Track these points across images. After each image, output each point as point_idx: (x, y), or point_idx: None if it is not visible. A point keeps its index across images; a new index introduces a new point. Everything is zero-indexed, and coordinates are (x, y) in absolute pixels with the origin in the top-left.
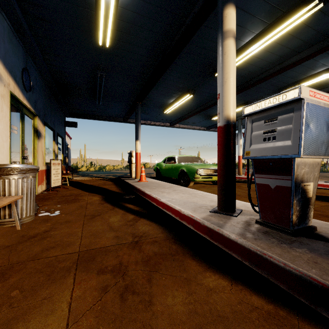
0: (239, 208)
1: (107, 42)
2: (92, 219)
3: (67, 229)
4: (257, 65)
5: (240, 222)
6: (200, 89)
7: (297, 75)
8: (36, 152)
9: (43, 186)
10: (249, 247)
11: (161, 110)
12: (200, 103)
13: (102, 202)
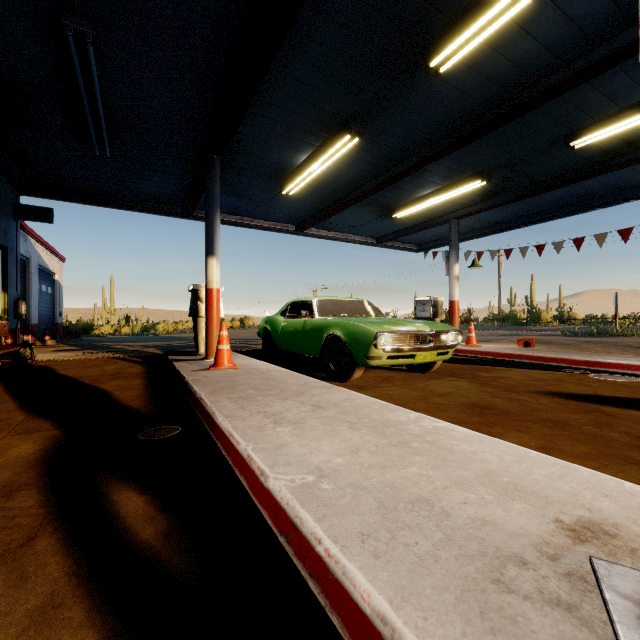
0: None
1: None
2: None
3: None
4: (546, 41)
5: None
6: (379, 122)
7: (627, 92)
8: None
9: None
10: None
11: (275, 186)
12: (372, 168)
13: (24, 476)
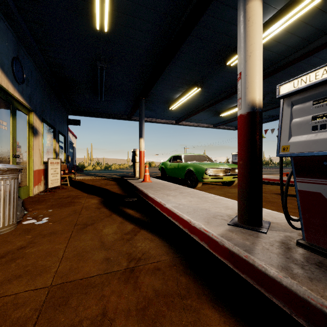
0: (264, 219)
1: (105, 25)
2: (83, 229)
3: (48, 245)
4: (275, 51)
5: (274, 244)
6: (209, 81)
7: (320, 63)
8: (31, 151)
9: (40, 186)
10: (306, 297)
11: (166, 106)
12: (208, 97)
13: (99, 206)
